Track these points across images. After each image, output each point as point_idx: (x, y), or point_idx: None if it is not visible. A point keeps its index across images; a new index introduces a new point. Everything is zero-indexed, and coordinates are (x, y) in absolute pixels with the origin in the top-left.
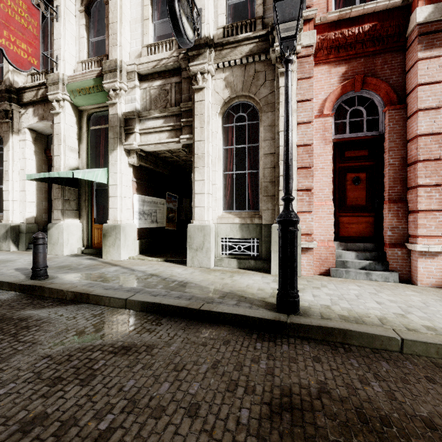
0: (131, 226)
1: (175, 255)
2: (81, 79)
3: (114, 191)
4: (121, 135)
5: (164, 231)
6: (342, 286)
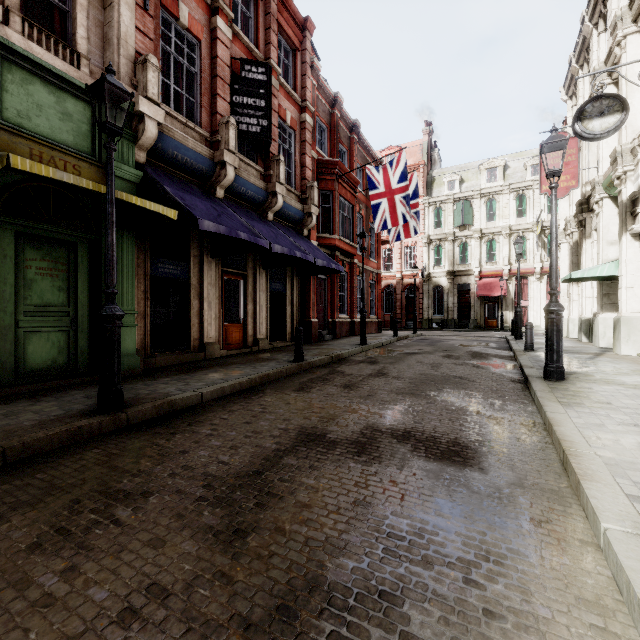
0: None
1: None
2: (608, 174)
3: (620, 283)
4: (625, 221)
5: None
6: None
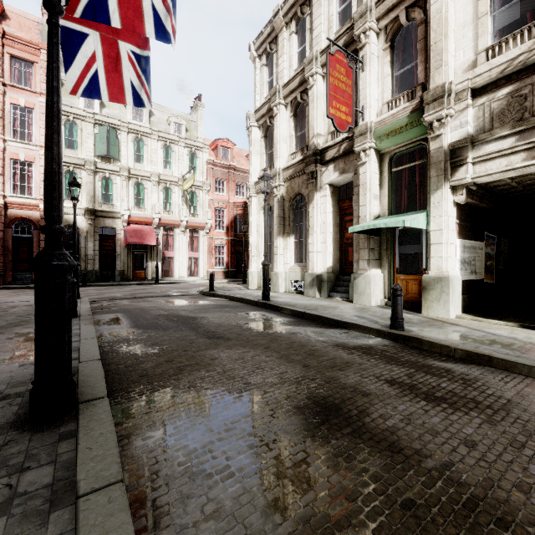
0: (457, 278)
1: (522, 319)
2: (391, 121)
3: (437, 237)
4: (446, 170)
5: (482, 284)
6: None
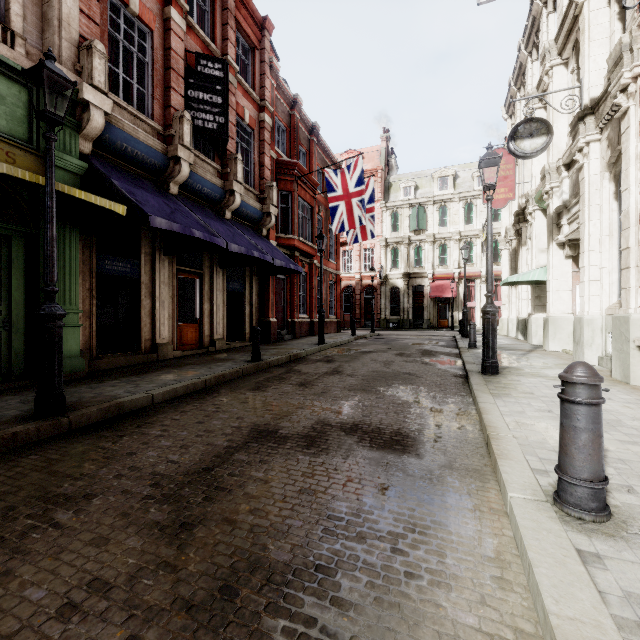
0: (566, 319)
1: None
2: (539, 189)
3: (548, 286)
4: (552, 232)
5: None
6: (619, 393)
